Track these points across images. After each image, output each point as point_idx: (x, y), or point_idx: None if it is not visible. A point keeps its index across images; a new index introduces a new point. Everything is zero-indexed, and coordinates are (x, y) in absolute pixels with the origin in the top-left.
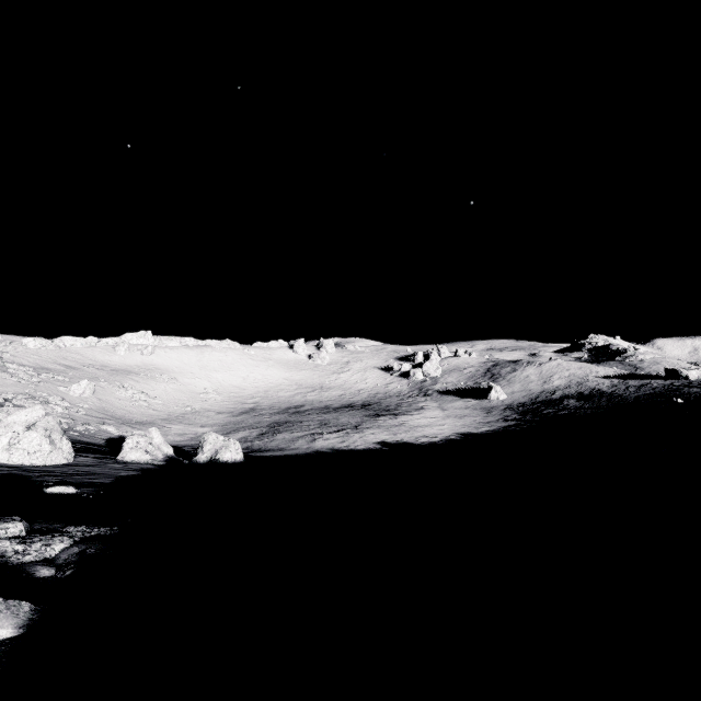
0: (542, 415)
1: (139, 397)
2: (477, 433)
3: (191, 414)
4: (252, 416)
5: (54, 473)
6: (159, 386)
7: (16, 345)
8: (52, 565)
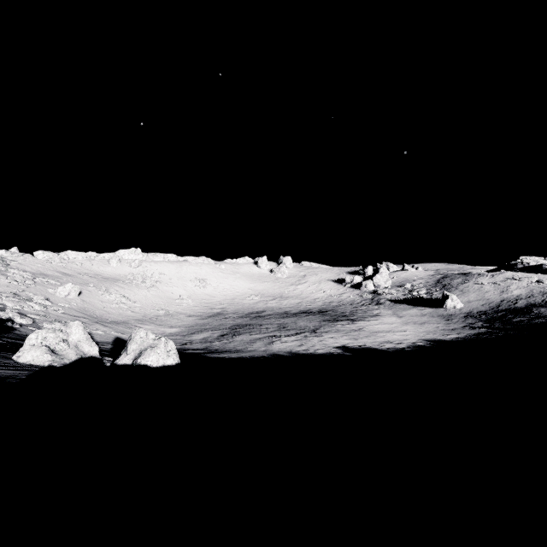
0: (514, 323)
1: (121, 300)
2: (446, 340)
3: (164, 316)
4: (217, 319)
5: None
6: (140, 292)
7: (27, 256)
8: None
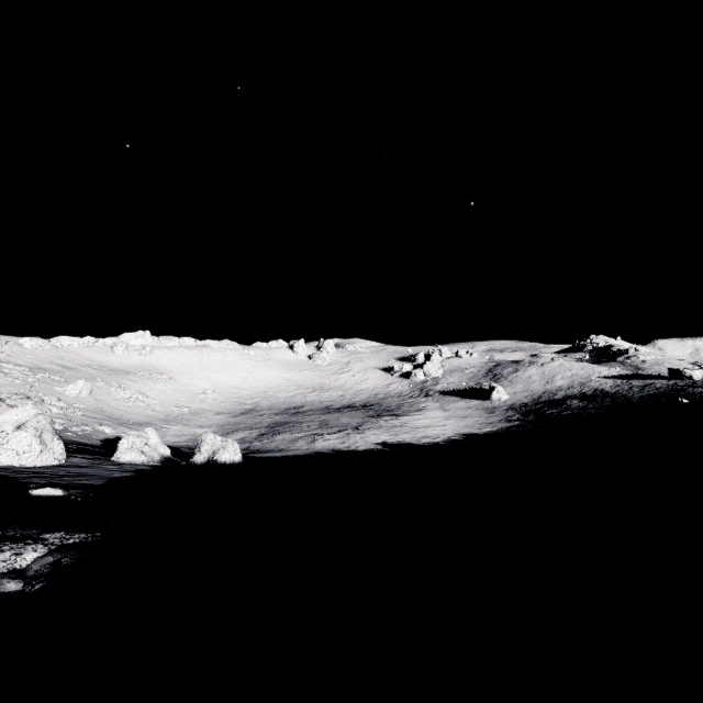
0: (545, 416)
1: (137, 397)
2: (479, 433)
3: (189, 415)
4: (251, 417)
5: (43, 475)
6: (157, 386)
7: (12, 345)
8: (20, 578)
